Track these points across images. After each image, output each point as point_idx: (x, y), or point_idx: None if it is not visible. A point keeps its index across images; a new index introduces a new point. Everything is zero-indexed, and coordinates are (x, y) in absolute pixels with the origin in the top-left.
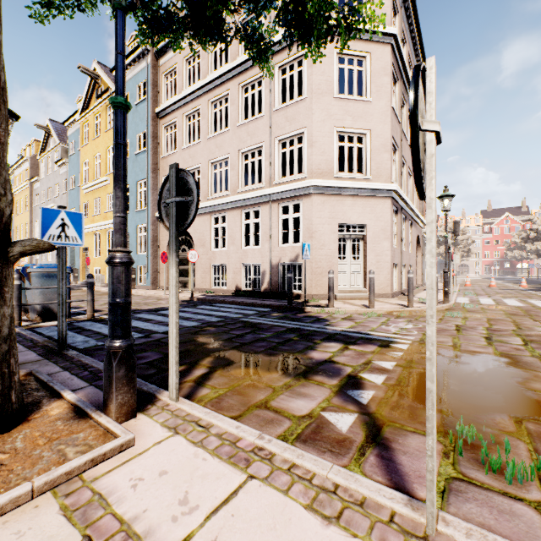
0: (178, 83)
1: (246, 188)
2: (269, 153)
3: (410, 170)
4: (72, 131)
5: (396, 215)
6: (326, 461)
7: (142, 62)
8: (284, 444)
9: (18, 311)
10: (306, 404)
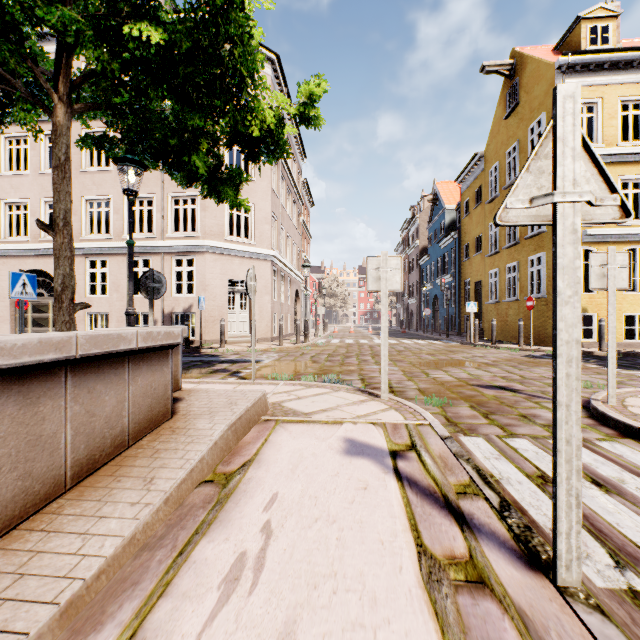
0: None
1: (134, 236)
2: (161, 206)
3: (289, 235)
4: None
5: (277, 274)
6: (226, 379)
7: None
8: (210, 379)
9: None
10: (215, 378)
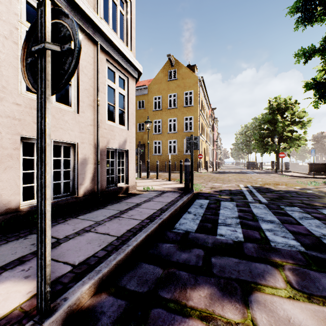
0: None
1: None
2: None
3: None
4: None
5: None
6: None
7: None
8: None
9: None
10: None
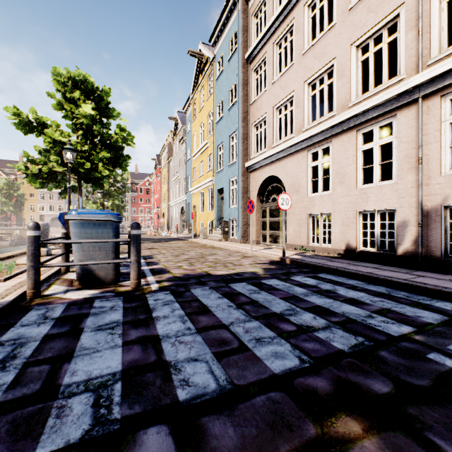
0: (268, 12)
1: (365, 95)
2: (415, 16)
3: None
4: (188, 113)
5: None
6: None
7: (233, 14)
8: None
9: (32, 275)
10: None
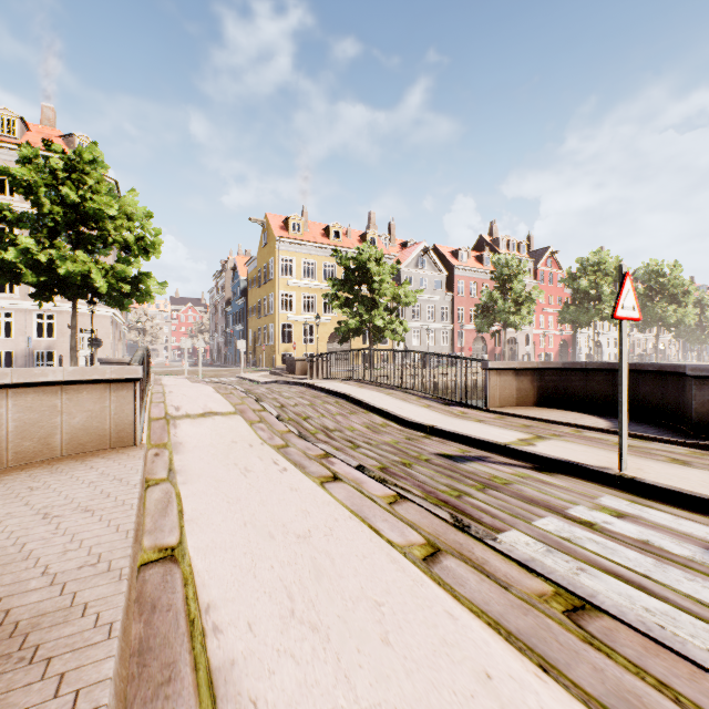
0: None
1: None
2: None
3: None
4: None
5: (112, 323)
6: None
7: None
8: None
9: None
10: None
